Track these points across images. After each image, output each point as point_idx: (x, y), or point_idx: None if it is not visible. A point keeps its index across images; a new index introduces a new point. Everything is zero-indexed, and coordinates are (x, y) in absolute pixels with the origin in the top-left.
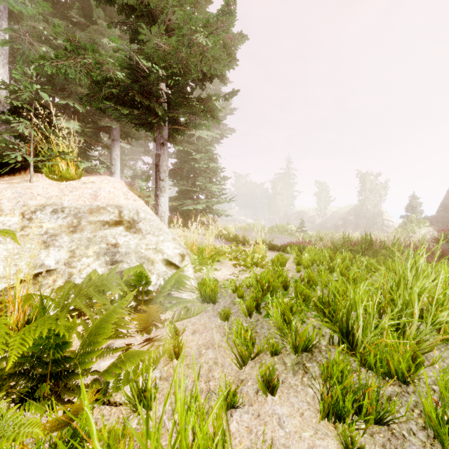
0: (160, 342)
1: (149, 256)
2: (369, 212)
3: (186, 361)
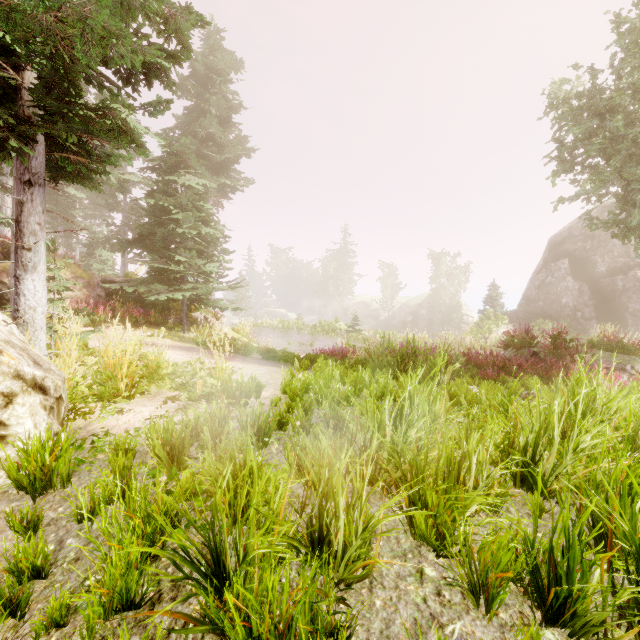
0: None
1: None
2: (445, 305)
3: None
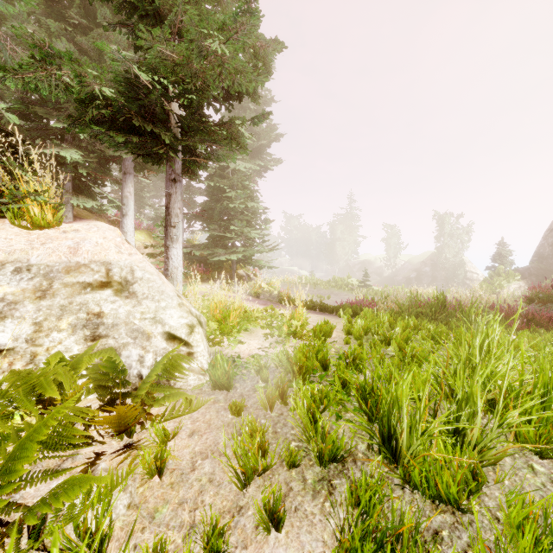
0: (139, 451)
1: (144, 328)
2: (448, 263)
3: (171, 478)
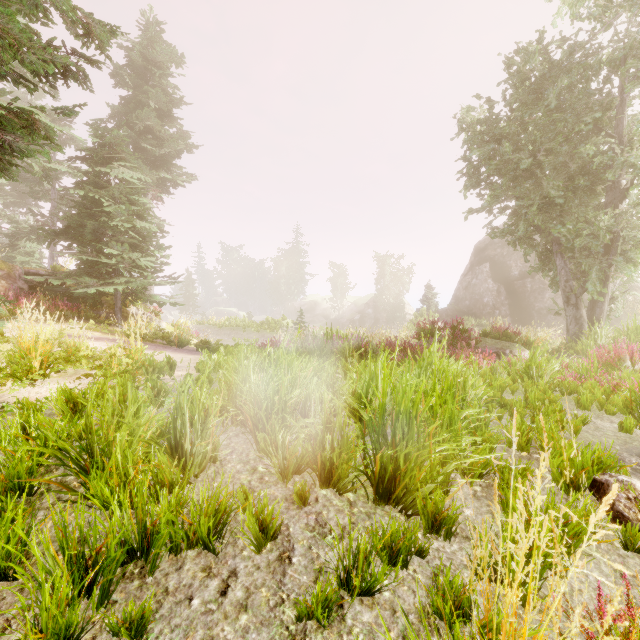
0: None
1: None
2: (389, 305)
3: None
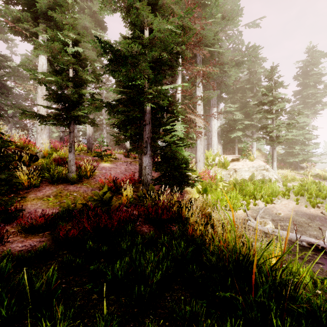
0: None
1: (271, 177)
2: None
3: None
